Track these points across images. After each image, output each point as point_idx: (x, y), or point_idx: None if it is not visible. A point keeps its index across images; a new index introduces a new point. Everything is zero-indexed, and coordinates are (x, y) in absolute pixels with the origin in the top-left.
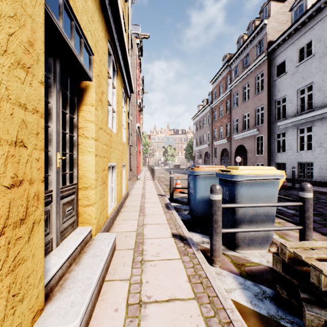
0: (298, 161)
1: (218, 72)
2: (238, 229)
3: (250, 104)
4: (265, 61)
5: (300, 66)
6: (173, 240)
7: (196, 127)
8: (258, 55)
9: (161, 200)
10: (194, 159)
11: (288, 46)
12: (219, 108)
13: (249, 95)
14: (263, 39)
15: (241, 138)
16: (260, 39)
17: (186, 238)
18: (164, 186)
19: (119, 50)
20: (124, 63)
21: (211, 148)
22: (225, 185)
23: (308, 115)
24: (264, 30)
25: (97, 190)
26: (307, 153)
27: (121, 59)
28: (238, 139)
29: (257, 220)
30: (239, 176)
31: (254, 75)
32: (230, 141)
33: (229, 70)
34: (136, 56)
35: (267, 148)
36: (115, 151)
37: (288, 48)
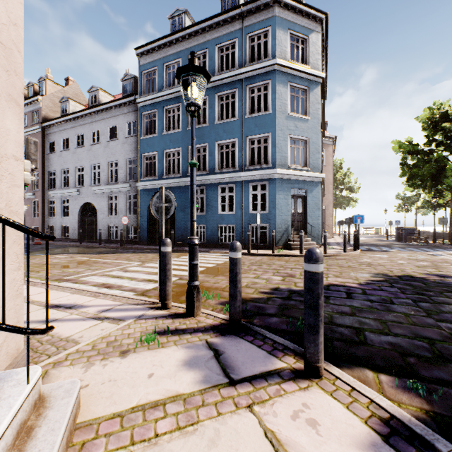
0: (62, 224)
1: None
2: None
3: None
4: (40, 133)
5: (63, 152)
6: None
7: None
8: (34, 123)
9: None
10: None
11: (57, 132)
12: None
13: None
14: (39, 111)
15: None
16: (37, 110)
17: None
18: None
19: None
20: None
21: None
22: None
23: (66, 191)
24: (40, 104)
25: None
26: (67, 218)
27: None
28: None
29: None
30: None
31: None
32: None
33: None
34: None
35: (42, 212)
36: None
37: (57, 133)
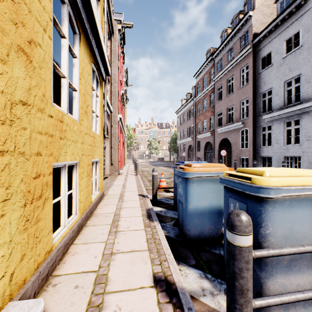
0: (285, 155)
1: (202, 66)
2: (280, 297)
3: (234, 97)
4: (250, 53)
5: (287, 57)
6: (155, 296)
7: (180, 121)
8: (243, 48)
9: (142, 203)
10: (178, 152)
11: (275, 37)
12: (203, 101)
13: (232, 89)
14: (248, 31)
15: (225, 131)
16: (245, 31)
17: (176, 288)
18: (147, 182)
19: (80, 2)
20: (92, 29)
21: (195, 142)
22: (239, 199)
23: (296, 107)
24: (249, 22)
25: (6, 221)
26: (294, 146)
27: (87, 21)
28: (222, 133)
29: (300, 265)
30: (273, 190)
31: (239, 68)
32: (214, 135)
33: (213, 64)
34: (118, 43)
35: (252, 141)
36: (75, 144)
37: (274, 39)
